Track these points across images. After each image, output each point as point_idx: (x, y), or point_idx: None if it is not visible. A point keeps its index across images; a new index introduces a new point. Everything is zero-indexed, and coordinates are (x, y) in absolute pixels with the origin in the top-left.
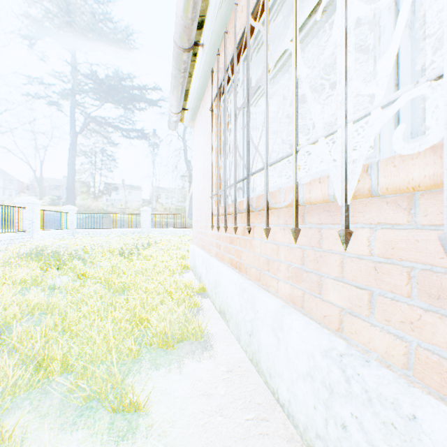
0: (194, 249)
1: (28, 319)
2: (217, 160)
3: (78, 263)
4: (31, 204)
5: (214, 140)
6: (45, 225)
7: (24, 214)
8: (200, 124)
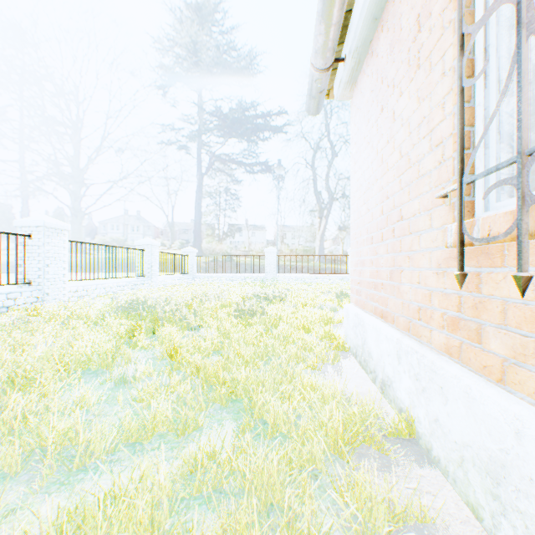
0: (360, 317)
1: (31, 476)
2: (519, 41)
3: (170, 330)
4: (149, 246)
5: (439, 56)
6: (165, 269)
7: (143, 257)
8: (372, 75)
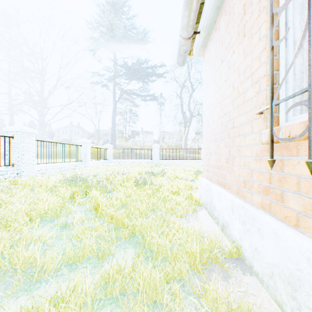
0: (209, 185)
1: (6, 286)
2: (309, 15)
3: (96, 194)
4: (84, 143)
5: (257, 28)
6: (94, 157)
7: (81, 149)
8: (216, 42)
